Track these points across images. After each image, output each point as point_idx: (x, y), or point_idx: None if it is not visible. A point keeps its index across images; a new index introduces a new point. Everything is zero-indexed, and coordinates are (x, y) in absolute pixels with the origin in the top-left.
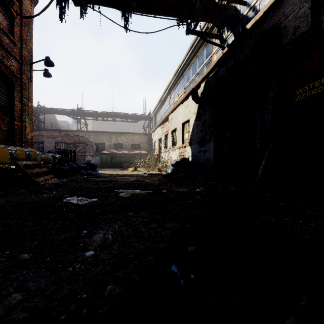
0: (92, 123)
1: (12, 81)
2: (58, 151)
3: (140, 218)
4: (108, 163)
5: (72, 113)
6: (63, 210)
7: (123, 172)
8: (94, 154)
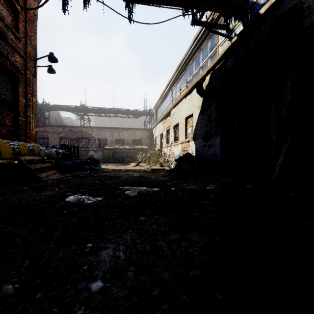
0: (94, 119)
1: (16, 76)
2: (62, 146)
3: (156, 225)
4: (110, 158)
5: (75, 109)
6: (64, 213)
7: (125, 167)
8: (97, 149)
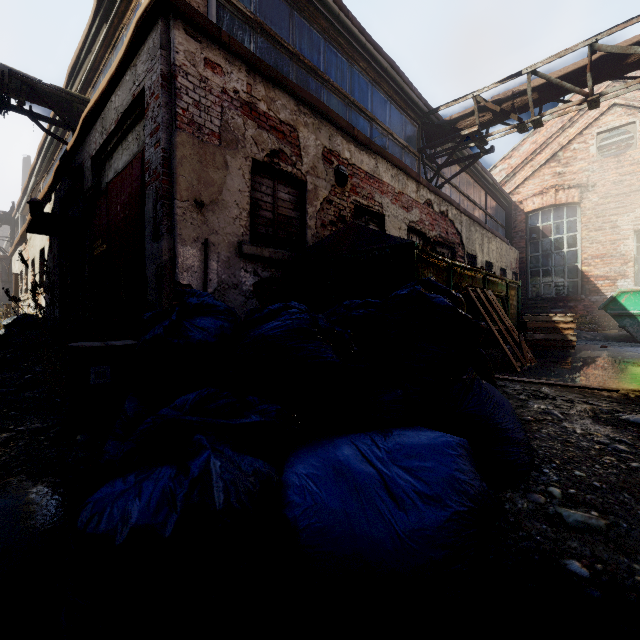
0: None
1: None
2: None
3: None
4: None
5: None
6: None
7: None
8: None
